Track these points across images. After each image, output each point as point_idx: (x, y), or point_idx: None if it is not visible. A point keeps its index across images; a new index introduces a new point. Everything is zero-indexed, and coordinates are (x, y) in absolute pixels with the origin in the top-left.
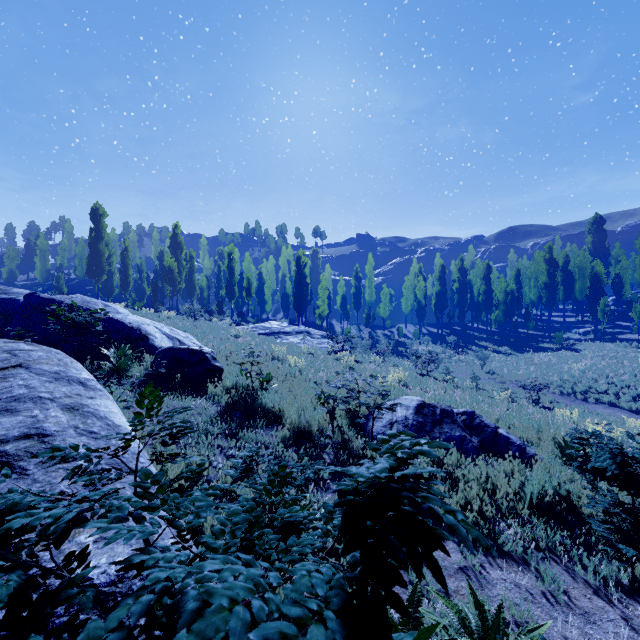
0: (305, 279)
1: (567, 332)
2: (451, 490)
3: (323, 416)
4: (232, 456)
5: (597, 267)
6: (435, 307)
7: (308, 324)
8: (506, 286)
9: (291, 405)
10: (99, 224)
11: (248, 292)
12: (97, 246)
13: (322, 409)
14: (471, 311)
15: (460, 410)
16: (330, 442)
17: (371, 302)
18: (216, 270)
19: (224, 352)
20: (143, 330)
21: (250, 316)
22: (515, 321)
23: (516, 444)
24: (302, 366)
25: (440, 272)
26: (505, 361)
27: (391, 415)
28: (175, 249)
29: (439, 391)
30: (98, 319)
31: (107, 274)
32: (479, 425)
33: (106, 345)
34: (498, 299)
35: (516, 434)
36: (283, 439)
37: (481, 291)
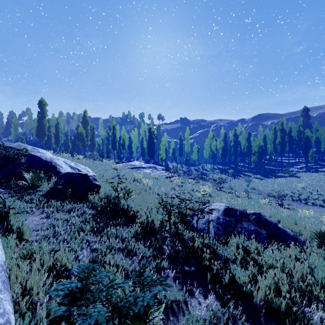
0: (153, 140)
1: (291, 167)
2: (258, 274)
3: (163, 216)
4: (96, 249)
5: (307, 133)
6: (221, 155)
7: (155, 164)
8: (259, 143)
9: (142, 209)
10: (43, 109)
11: (123, 146)
12: (42, 121)
13: (162, 212)
14: (240, 157)
15: (251, 212)
16: (168, 235)
17: (188, 152)
18: (107, 135)
19: (106, 177)
20: (54, 163)
21: (125, 159)
22: (263, 162)
23: (291, 235)
24: (151, 185)
25: (224, 136)
26: (260, 182)
27: (208, 216)
28: (84, 123)
29: (229, 199)
30: (25, 155)
31: (48, 137)
32: (265, 222)
33: (29, 171)
34: (255, 150)
35: (284, 226)
36: (135, 234)
37: (245, 146)
